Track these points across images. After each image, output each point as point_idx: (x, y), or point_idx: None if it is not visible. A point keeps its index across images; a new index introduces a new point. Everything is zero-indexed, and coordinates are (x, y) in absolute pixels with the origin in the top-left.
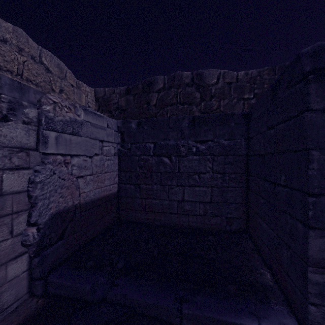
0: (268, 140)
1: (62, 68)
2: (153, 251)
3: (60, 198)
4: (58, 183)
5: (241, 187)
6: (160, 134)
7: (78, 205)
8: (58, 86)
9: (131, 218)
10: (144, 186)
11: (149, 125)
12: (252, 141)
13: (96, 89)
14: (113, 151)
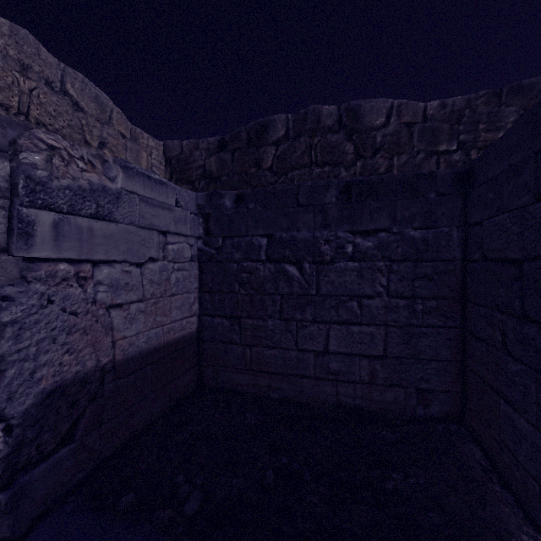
0: (538, 227)
1: (103, 103)
2: (266, 466)
3: (66, 355)
4: (61, 323)
5: (450, 326)
6: (279, 219)
7: (111, 365)
8: (96, 135)
9: (223, 382)
10: (249, 321)
11: (258, 201)
12: (478, 230)
13: (166, 143)
14: (188, 252)
